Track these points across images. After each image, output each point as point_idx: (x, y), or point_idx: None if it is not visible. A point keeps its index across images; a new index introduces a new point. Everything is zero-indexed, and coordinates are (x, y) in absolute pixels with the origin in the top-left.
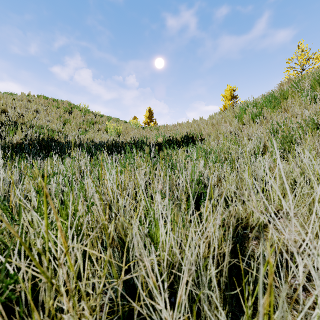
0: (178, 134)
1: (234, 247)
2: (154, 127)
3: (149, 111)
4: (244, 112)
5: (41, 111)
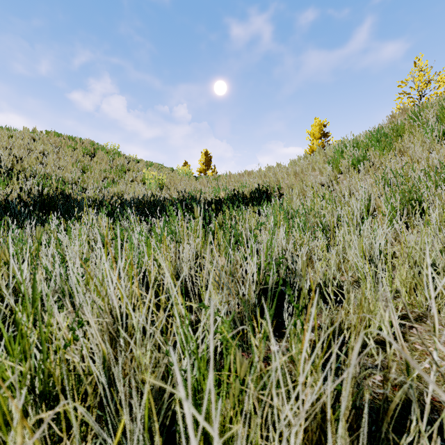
0: (246, 187)
1: (358, 421)
2: (212, 177)
3: (206, 155)
4: (340, 155)
5: (49, 154)
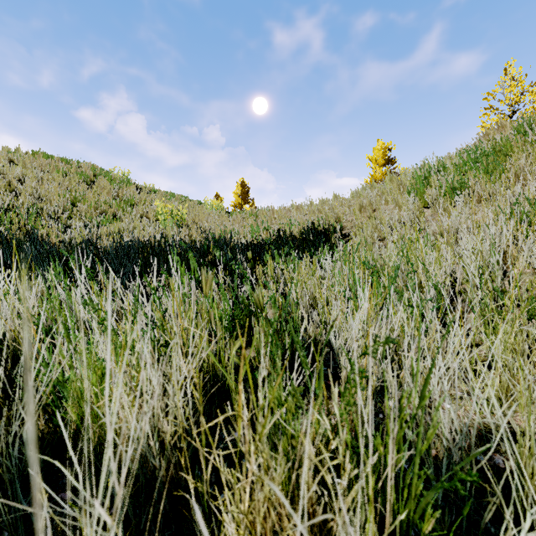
0: (295, 226)
1: None
2: (249, 213)
3: (242, 185)
4: (422, 183)
5: (28, 180)
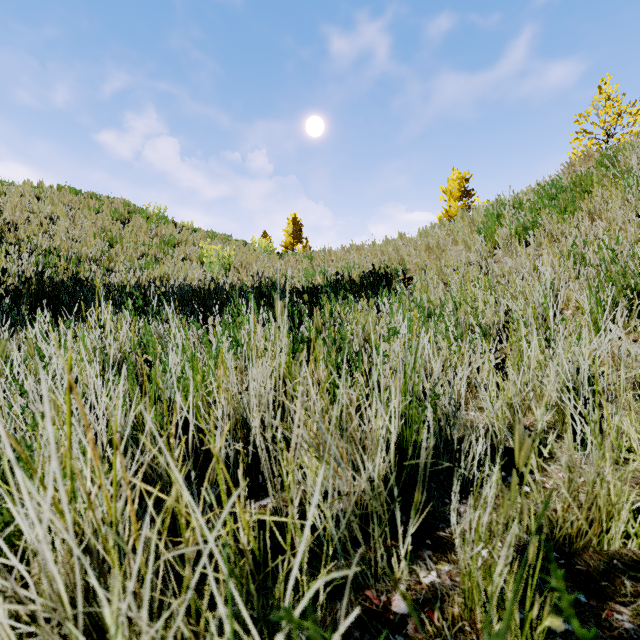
0: (354, 269)
1: None
2: (303, 254)
3: (294, 222)
4: (495, 221)
5: (60, 219)
